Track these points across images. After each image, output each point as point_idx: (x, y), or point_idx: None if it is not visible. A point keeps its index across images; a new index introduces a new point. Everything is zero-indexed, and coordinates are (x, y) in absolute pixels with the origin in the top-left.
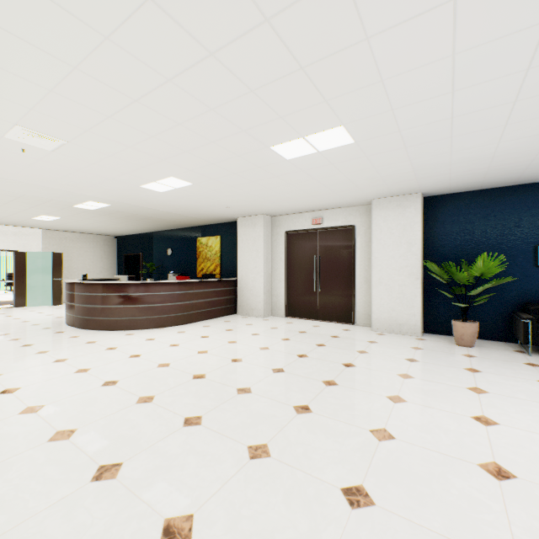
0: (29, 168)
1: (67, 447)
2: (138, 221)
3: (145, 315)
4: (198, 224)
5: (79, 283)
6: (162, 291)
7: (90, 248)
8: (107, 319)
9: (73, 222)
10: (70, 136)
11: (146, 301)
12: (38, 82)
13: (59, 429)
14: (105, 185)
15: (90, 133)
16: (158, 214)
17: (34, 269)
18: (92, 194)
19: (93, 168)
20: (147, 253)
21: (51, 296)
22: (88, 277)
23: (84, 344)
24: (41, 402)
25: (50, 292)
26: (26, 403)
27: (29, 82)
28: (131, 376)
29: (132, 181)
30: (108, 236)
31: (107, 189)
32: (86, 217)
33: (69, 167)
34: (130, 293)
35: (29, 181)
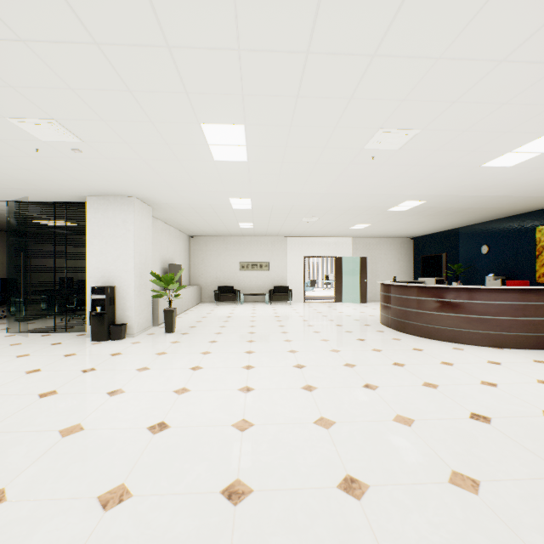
0: (368, 178)
1: (484, 510)
2: (447, 216)
3: (473, 328)
4: (539, 207)
5: (395, 285)
6: (499, 300)
7: (387, 251)
8: (425, 326)
9: (378, 227)
10: (427, 121)
11: (476, 310)
12: (427, 54)
13: (452, 468)
14: (433, 177)
15: (455, 105)
16: (481, 202)
17: (346, 272)
18: (412, 193)
19: (430, 158)
20: (450, 253)
21: (358, 295)
22: (386, 279)
23: (410, 349)
24: (407, 413)
25: (357, 291)
26: (393, 409)
27: (417, 60)
28: (507, 418)
29: (473, 161)
30: (403, 238)
31: (432, 182)
32: (392, 220)
33: (405, 164)
34: (454, 299)
35: (362, 191)
